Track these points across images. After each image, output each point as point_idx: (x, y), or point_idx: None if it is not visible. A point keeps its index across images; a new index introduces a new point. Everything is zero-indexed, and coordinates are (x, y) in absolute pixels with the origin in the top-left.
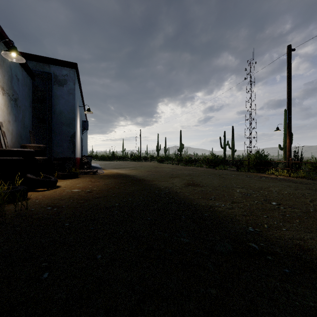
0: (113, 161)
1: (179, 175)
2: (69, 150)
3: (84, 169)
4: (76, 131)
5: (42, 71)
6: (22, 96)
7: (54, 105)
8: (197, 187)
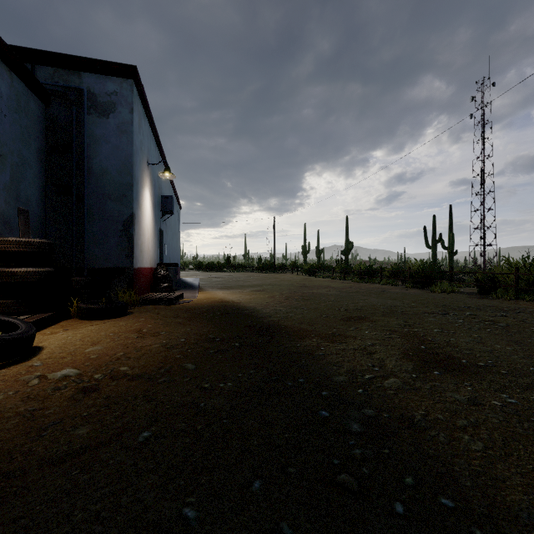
0: (228, 272)
1: (364, 312)
2: (120, 252)
3: (159, 290)
4: (135, 212)
5: (65, 86)
6: (11, 133)
7: (90, 158)
8: (468, 382)
